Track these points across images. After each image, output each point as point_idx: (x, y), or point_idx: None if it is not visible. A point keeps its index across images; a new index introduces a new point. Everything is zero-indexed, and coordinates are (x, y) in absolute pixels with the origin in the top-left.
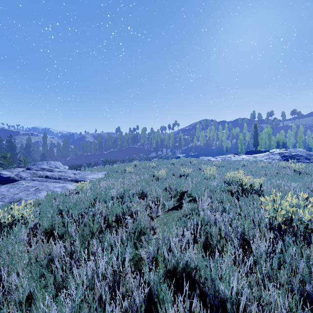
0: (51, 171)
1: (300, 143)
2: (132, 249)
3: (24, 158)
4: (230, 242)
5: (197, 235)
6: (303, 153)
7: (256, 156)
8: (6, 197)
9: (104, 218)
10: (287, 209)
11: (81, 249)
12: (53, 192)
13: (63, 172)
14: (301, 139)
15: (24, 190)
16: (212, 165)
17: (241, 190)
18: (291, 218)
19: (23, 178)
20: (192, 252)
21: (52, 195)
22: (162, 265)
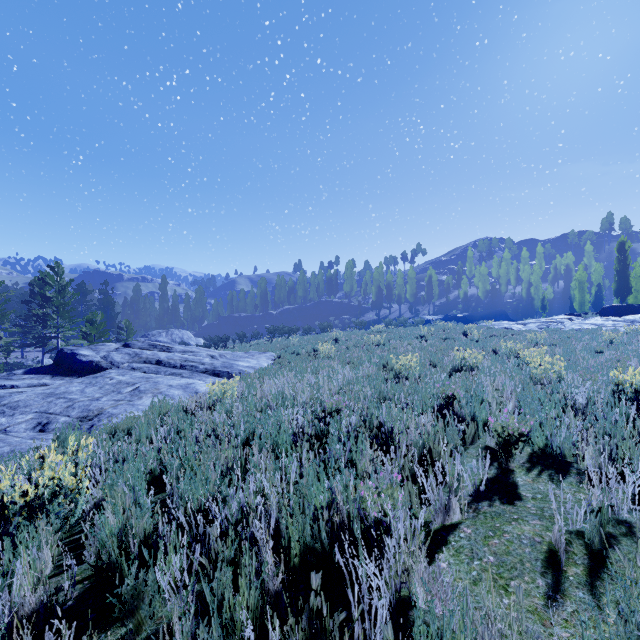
0: (167, 351)
1: None
2: None
3: (126, 323)
4: None
5: None
6: None
7: (633, 320)
8: (75, 406)
9: (276, 525)
10: None
11: None
12: (162, 401)
13: (190, 353)
14: None
15: (112, 392)
16: (521, 341)
17: None
18: None
19: (115, 365)
20: None
21: (161, 407)
22: None
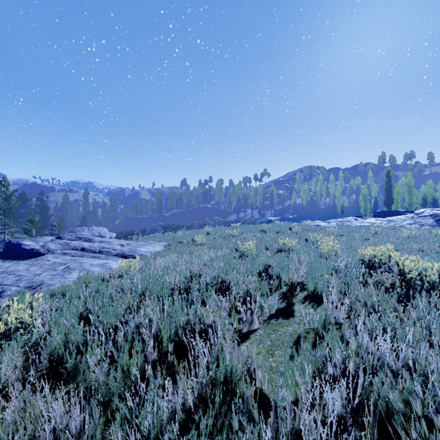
0: (89, 242)
1: None
2: None
3: (58, 222)
4: None
5: (354, 402)
6: None
7: (392, 220)
8: (23, 279)
9: (156, 333)
10: None
11: (97, 426)
12: (86, 274)
13: (106, 242)
14: None
15: (49, 270)
16: (324, 233)
17: (401, 282)
18: None
19: (51, 251)
20: None
21: (86, 278)
22: None
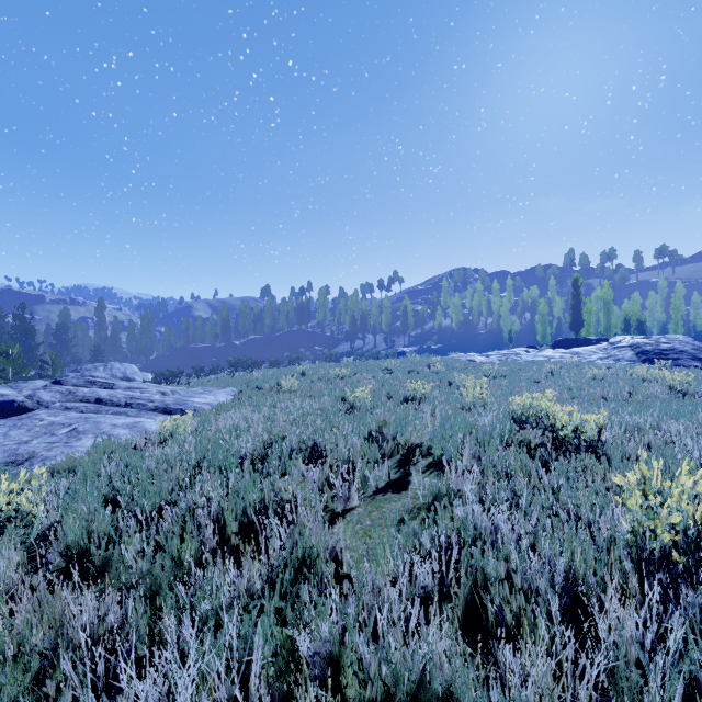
0: (109, 388)
1: (677, 322)
2: (273, 631)
3: (52, 356)
4: (543, 623)
5: (449, 576)
6: (686, 345)
7: (577, 353)
8: None
9: (217, 516)
10: (685, 509)
11: (142, 616)
12: (107, 441)
13: (137, 389)
14: (680, 312)
15: (44, 435)
16: (477, 372)
17: (553, 441)
18: (697, 535)
19: (44, 405)
20: (437, 633)
21: (106, 446)
22: (353, 676)
